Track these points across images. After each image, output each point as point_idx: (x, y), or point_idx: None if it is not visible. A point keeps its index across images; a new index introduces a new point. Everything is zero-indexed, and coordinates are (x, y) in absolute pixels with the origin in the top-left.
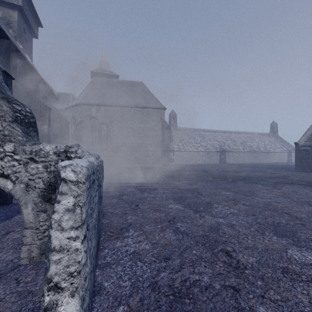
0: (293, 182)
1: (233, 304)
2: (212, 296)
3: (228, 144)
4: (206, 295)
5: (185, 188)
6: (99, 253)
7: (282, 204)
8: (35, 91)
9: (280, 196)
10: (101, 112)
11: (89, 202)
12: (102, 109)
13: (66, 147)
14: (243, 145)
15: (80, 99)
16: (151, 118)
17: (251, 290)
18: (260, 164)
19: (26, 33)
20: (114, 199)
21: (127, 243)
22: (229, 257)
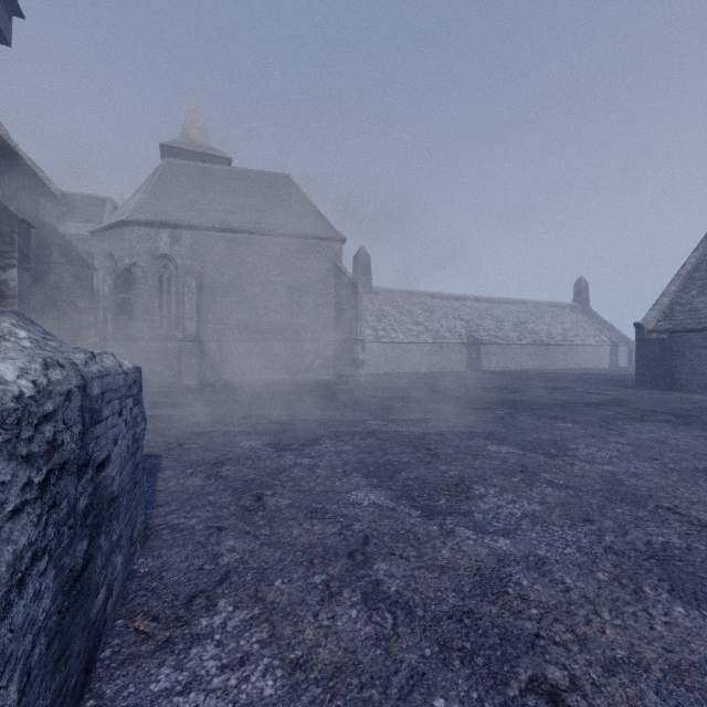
0: (643, 414)
1: None
2: None
3: (486, 326)
4: None
5: (395, 438)
6: None
7: (647, 478)
8: None
9: (630, 454)
10: (183, 244)
11: None
12: (187, 237)
13: None
14: (518, 329)
15: (128, 211)
16: (311, 263)
17: None
18: (554, 371)
19: None
20: (195, 477)
21: (199, 672)
22: None
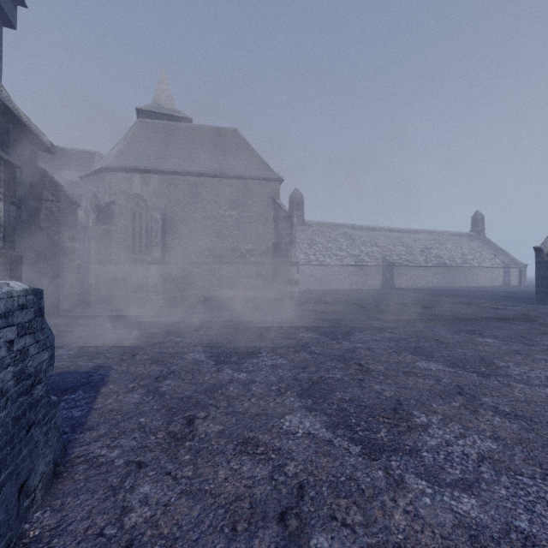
0: None
1: None
2: None
3: (398, 251)
4: None
5: (327, 352)
6: None
7: None
8: None
9: None
10: (151, 185)
11: None
12: (154, 179)
13: None
14: (425, 253)
15: (109, 160)
16: (254, 199)
17: None
18: (456, 288)
19: None
20: (135, 393)
21: None
22: None
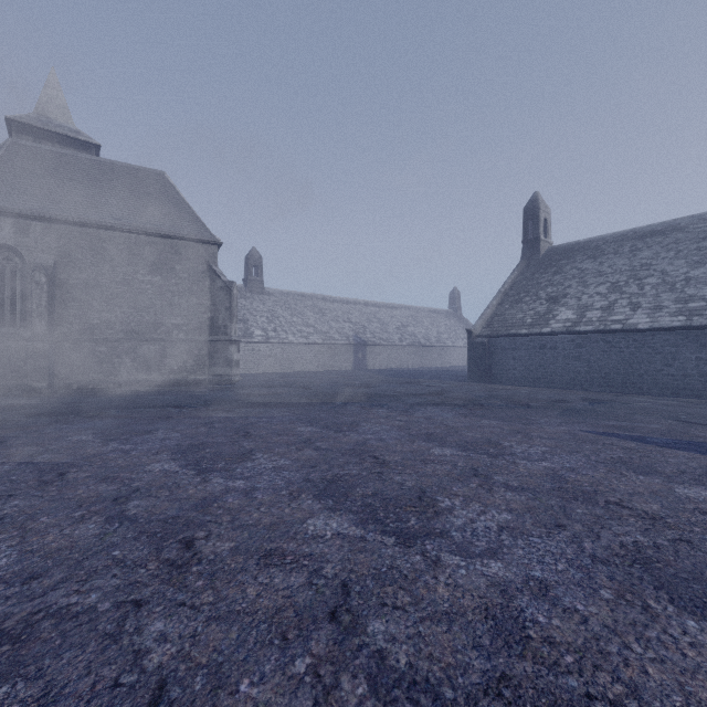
0: (444, 401)
1: (108, 630)
2: (75, 626)
3: (372, 329)
4: (65, 627)
5: (227, 426)
6: None
7: (386, 441)
8: None
9: (396, 427)
10: (31, 235)
11: None
12: (36, 228)
13: None
14: (400, 331)
15: None
16: (184, 264)
17: (170, 599)
18: (427, 369)
19: None
20: (5, 465)
21: None
22: (185, 550)
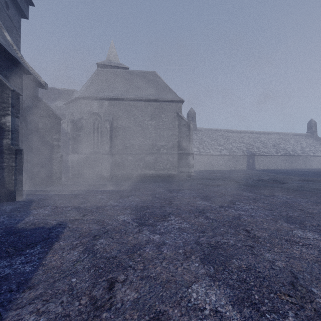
0: None
1: None
2: None
3: (257, 146)
4: None
5: (218, 217)
6: None
7: None
8: (2, 71)
9: None
10: (104, 107)
11: None
12: (105, 103)
13: None
14: (275, 147)
15: (80, 93)
16: (165, 114)
17: None
18: (298, 170)
19: (10, 9)
20: (75, 250)
21: None
22: None
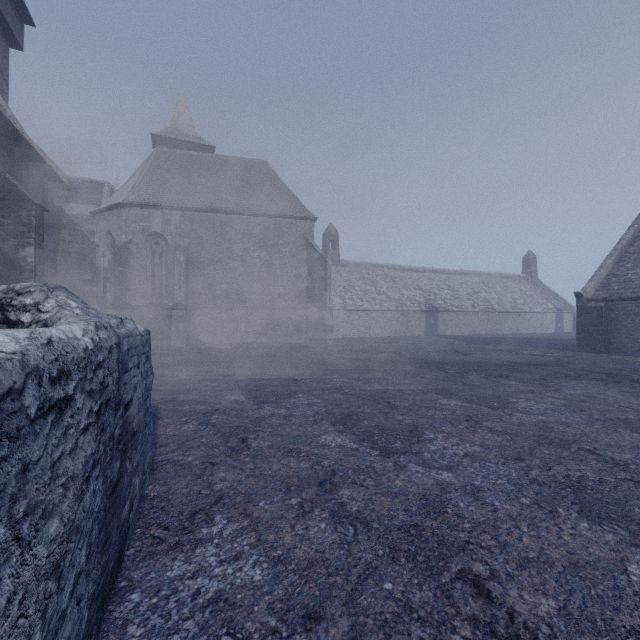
0: (579, 374)
1: None
2: None
3: (442, 295)
4: None
5: (359, 393)
6: (111, 609)
7: (574, 426)
8: (6, 166)
9: (563, 407)
10: (173, 223)
11: (1, 499)
12: (176, 217)
13: (7, 292)
14: (472, 297)
15: (125, 194)
16: (285, 239)
17: None
18: (504, 336)
19: None
20: (189, 424)
21: (203, 564)
22: (486, 601)
